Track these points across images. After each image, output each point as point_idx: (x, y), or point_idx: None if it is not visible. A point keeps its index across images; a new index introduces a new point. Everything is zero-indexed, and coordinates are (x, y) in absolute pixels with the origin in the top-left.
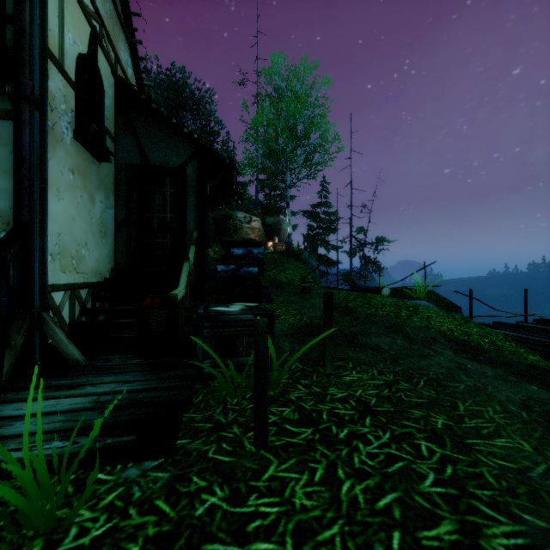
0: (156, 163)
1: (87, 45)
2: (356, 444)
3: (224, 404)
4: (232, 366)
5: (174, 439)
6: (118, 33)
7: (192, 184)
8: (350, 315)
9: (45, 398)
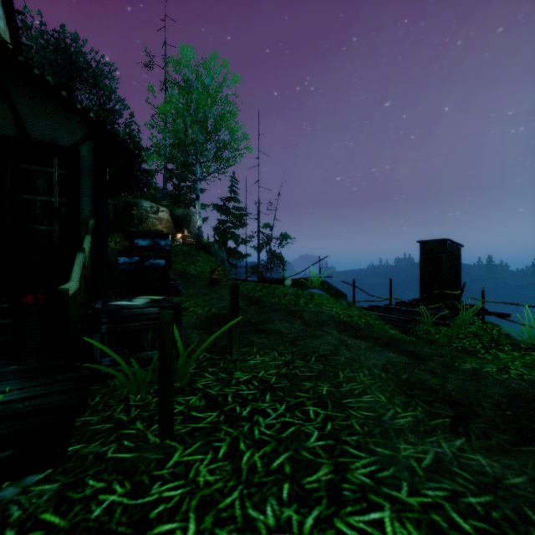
0: (40, 138)
1: None
2: (257, 419)
3: (126, 401)
4: (135, 362)
5: (64, 445)
6: None
7: (87, 167)
8: (256, 305)
9: None
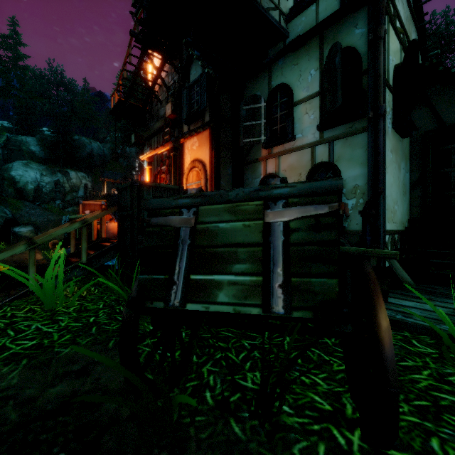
0: (453, 122)
1: (396, 56)
2: None
3: None
4: None
5: None
6: (411, 29)
7: None
8: None
9: (409, 300)
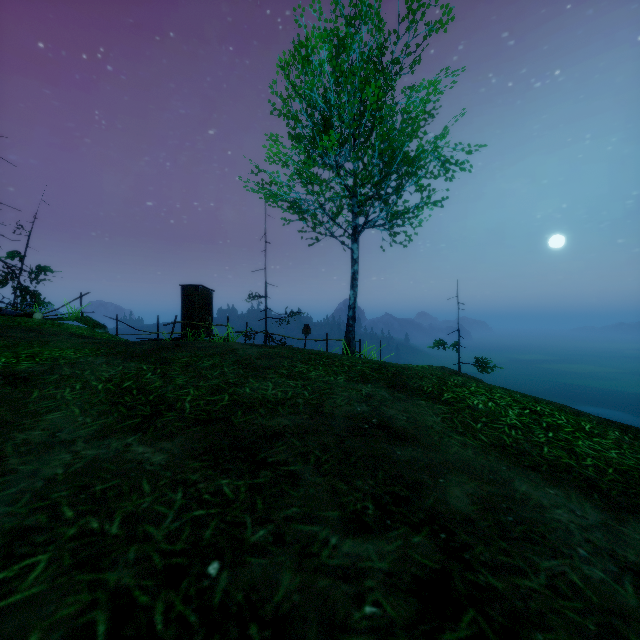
0: None
1: None
2: None
3: None
4: None
5: None
6: None
7: None
8: None
9: None
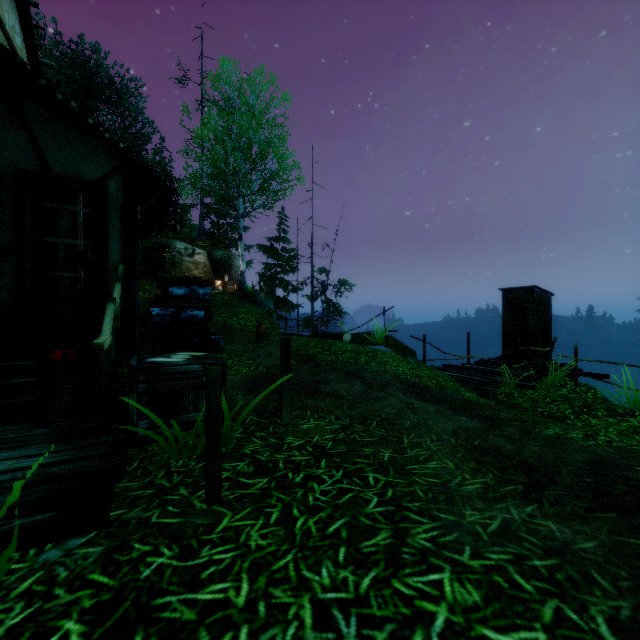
0: (63, 172)
1: None
2: (311, 485)
3: (167, 467)
4: (176, 424)
5: (108, 508)
6: None
7: (116, 204)
8: (309, 363)
9: None
